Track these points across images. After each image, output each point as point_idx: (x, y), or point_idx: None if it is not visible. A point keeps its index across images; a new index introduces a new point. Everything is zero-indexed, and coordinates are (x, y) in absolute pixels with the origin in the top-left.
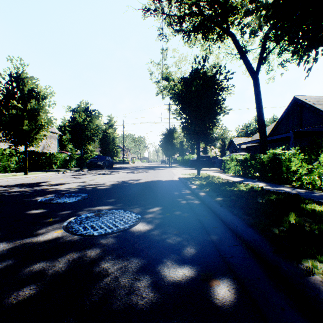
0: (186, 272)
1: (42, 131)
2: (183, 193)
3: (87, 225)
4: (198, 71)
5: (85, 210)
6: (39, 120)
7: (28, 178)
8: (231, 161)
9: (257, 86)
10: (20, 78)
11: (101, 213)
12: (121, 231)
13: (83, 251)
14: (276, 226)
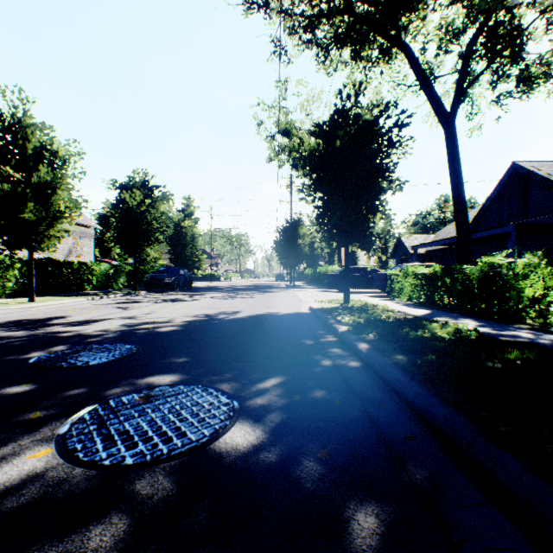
0: None
1: (61, 223)
2: (324, 342)
3: (115, 431)
4: (346, 112)
5: (119, 385)
6: (55, 203)
7: (33, 310)
8: (405, 278)
9: (452, 140)
10: (21, 126)
11: (152, 394)
12: (192, 453)
13: (81, 528)
14: None
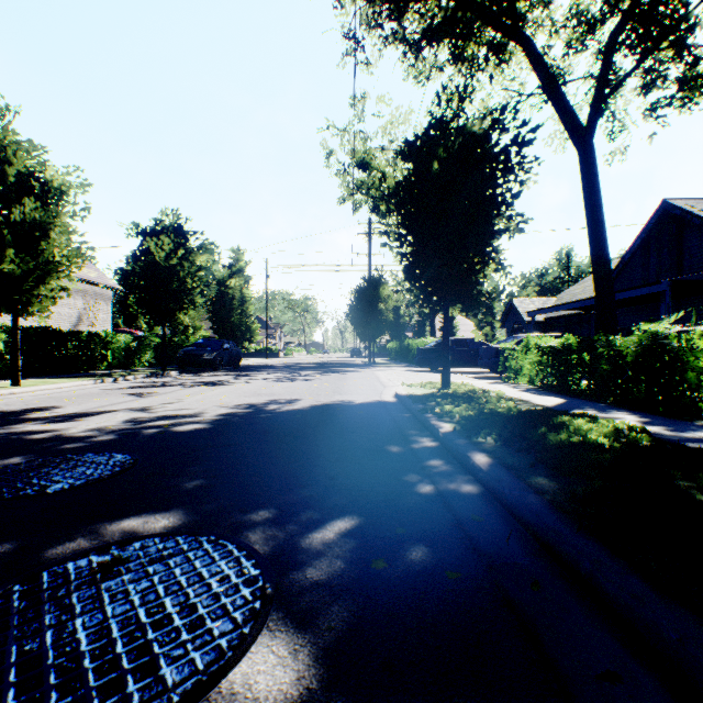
0: None
1: (57, 278)
2: (418, 450)
3: (15, 658)
4: (446, 124)
5: (75, 537)
6: (46, 251)
7: (12, 397)
8: (524, 353)
9: (589, 165)
10: None
11: (124, 557)
12: None
13: None
14: None
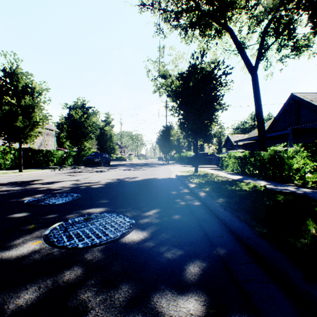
0: (191, 307)
1: (37, 128)
2: (182, 193)
3: (72, 233)
4: (196, 66)
5: (73, 213)
6: (34, 117)
7: (22, 176)
8: (229, 159)
9: (255, 81)
10: (15, 74)
11: (90, 217)
12: (111, 242)
13: (60, 271)
14: (295, 237)
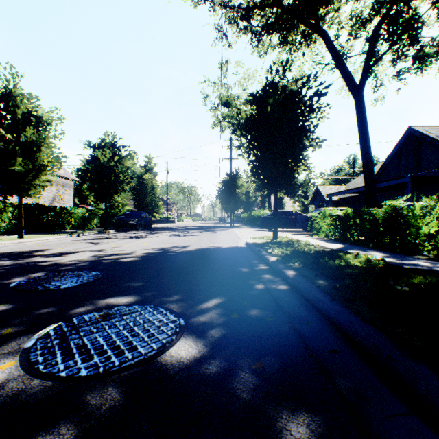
0: None
1: (45, 174)
2: (257, 270)
3: (74, 345)
4: (275, 84)
5: (83, 305)
6: (39, 158)
7: (21, 244)
8: (322, 219)
9: (361, 107)
10: (12, 95)
11: (110, 313)
12: (140, 365)
13: (30, 438)
14: None
